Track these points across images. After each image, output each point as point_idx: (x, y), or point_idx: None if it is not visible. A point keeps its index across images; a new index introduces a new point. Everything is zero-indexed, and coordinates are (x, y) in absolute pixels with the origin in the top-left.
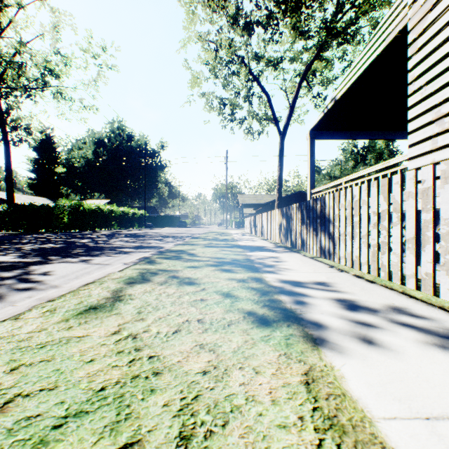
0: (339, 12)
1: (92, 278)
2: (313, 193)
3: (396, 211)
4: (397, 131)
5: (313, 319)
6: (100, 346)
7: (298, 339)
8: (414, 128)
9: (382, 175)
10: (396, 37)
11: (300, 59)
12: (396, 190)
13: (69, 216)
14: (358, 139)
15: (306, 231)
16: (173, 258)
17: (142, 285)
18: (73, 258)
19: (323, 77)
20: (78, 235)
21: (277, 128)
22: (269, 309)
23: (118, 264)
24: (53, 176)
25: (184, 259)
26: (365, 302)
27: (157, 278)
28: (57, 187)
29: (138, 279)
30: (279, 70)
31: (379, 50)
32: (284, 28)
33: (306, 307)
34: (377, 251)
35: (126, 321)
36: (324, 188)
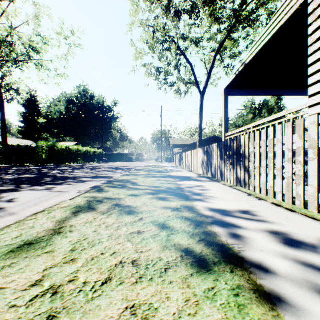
0: (244, 4)
1: (44, 207)
2: (227, 136)
3: (312, 148)
4: (290, 89)
5: (256, 260)
6: (7, 310)
7: (250, 297)
8: (315, 81)
9: (285, 120)
10: (298, 10)
11: (215, 39)
12: (313, 129)
13: (46, 154)
14: (260, 95)
15: (224, 165)
16: (119, 187)
17: (85, 214)
18: (40, 186)
19: (232, 52)
20: (52, 167)
21: (198, 89)
22: (206, 244)
23: (74, 191)
24: (36, 125)
25: (127, 187)
26: (298, 235)
27: (101, 206)
28: (40, 133)
29: (84, 208)
30: (200, 47)
31: (283, 21)
32: (203, 16)
33: (242, 242)
34: (292, 182)
35: (55, 264)
36: (236, 132)
